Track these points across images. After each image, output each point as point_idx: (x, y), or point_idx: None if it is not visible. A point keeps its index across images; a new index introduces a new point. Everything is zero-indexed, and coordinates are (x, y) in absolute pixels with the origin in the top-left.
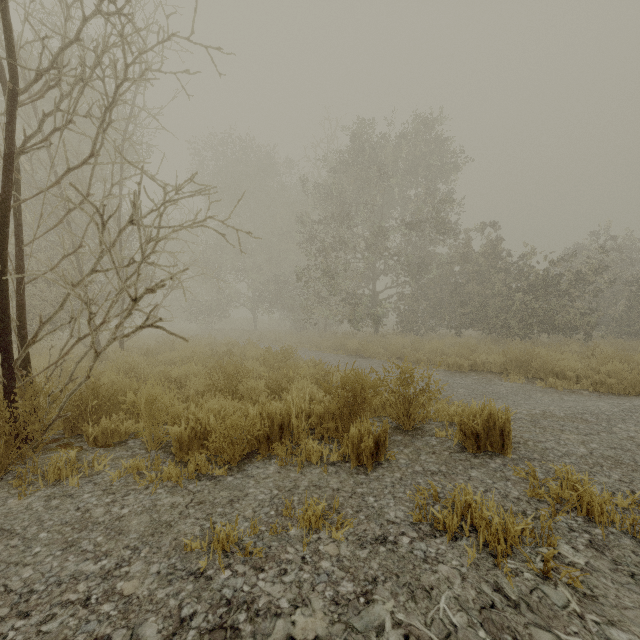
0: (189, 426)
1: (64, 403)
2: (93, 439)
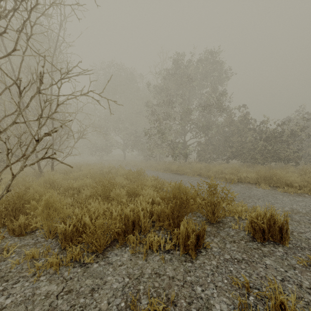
0: (72, 224)
1: None
2: (12, 230)
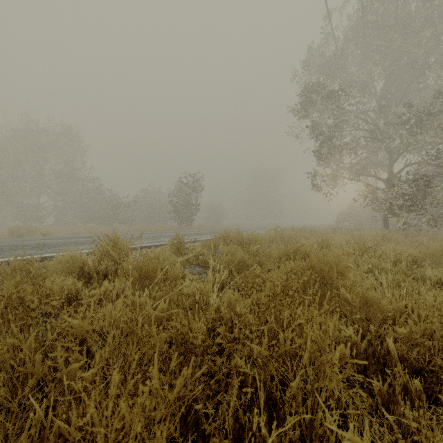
0: None
1: None
2: None
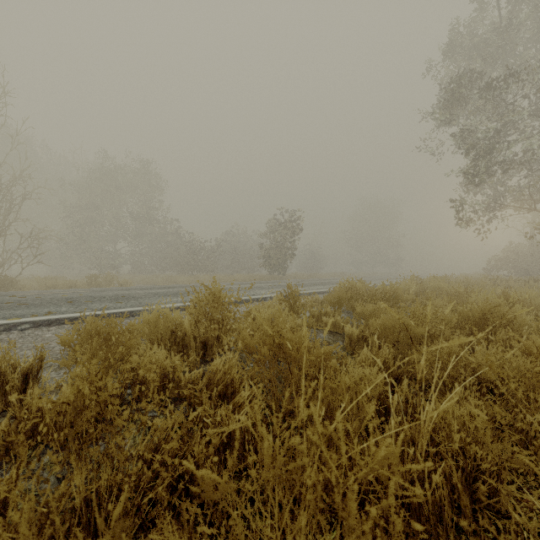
0: (52, 284)
1: (13, 280)
2: (20, 289)
